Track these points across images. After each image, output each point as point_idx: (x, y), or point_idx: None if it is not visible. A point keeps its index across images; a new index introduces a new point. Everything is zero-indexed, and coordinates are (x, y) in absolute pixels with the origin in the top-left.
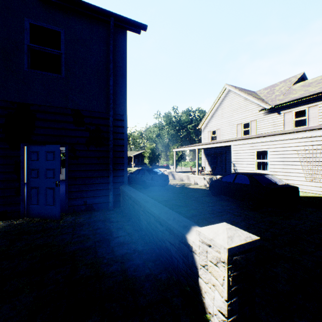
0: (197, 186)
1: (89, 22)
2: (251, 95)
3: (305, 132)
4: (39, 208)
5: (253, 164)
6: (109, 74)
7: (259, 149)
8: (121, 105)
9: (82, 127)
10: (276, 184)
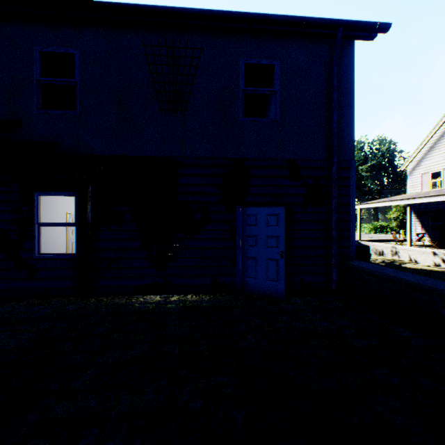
0: (420, 265)
1: (306, 43)
2: None
3: None
4: (258, 282)
5: None
6: (333, 107)
7: None
8: (346, 147)
9: (298, 182)
10: None
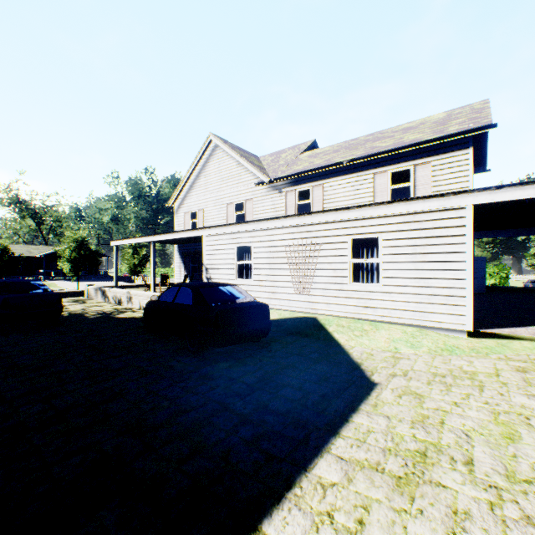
0: (139, 313)
1: None
2: (247, 158)
3: (294, 218)
4: None
5: (234, 269)
6: None
7: (241, 244)
8: None
9: None
10: (233, 303)
